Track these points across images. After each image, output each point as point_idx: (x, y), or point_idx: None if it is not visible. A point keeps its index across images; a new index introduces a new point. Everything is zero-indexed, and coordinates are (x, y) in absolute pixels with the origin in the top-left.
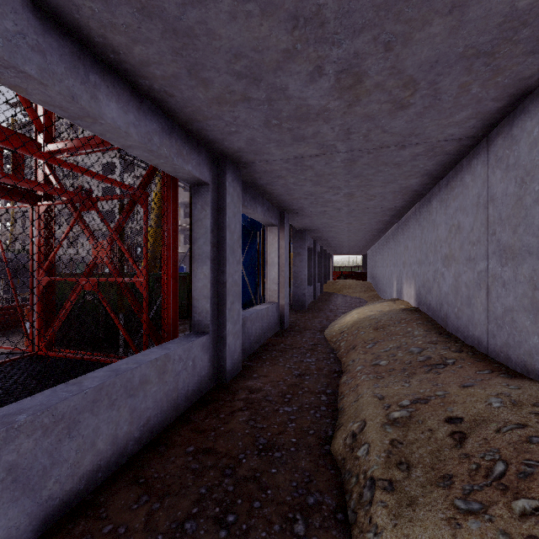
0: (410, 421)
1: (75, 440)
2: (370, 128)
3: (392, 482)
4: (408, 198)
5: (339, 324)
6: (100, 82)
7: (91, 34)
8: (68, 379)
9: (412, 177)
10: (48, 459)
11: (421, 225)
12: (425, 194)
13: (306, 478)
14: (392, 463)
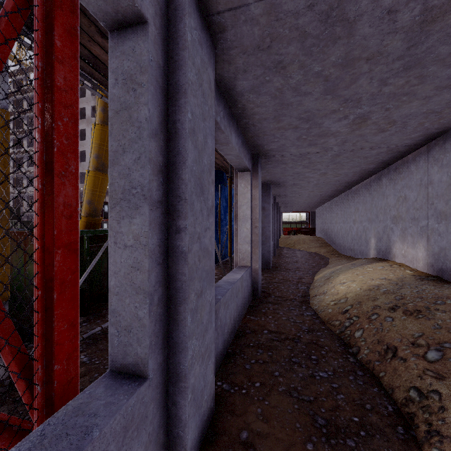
0: None
1: None
2: None
3: None
4: (434, 128)
5: (332, 295)
6: None
7: None
8: None
9: None
10: None
11: (450, 165)
12: None
13: None
14: None
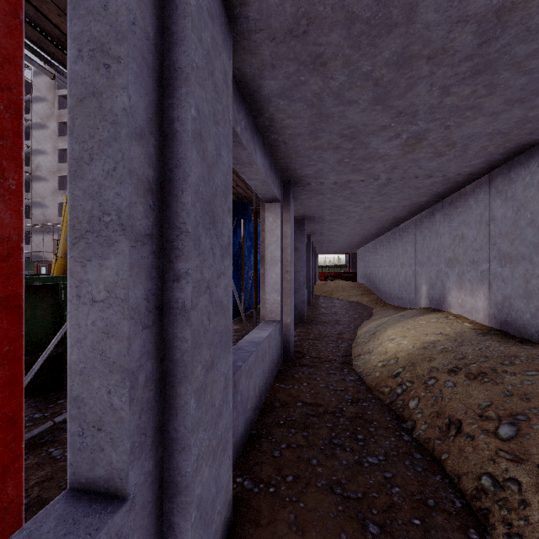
0: None
1: None
2: None
3: None
4: (499, 153)
5: (379, 355)
6: None
7: None
8: None
9: None
10: None
11: (516, 198)
12: (536, 145)
13: None
14: None
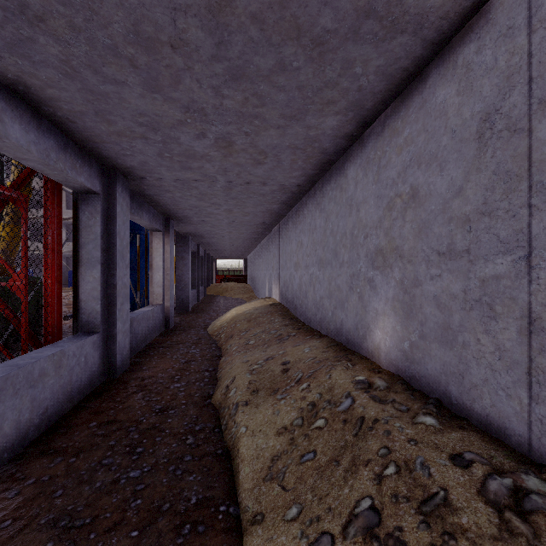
0: (262, 369)
1: None
2: (240, 170)
3: (248, 401)
4: (273, 217)
5: (221, 320)
6: (6, 106)
7: (6, 72)
8: None
9: (274, 203)
10: None
11: (283, 238)
12: (285, 216)
13: (194, 419)
14: (249, 392)
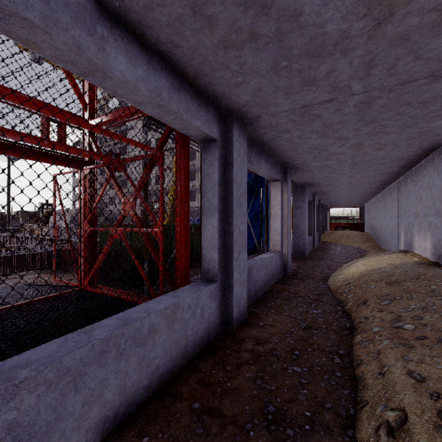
0: None
1: (81, 393)
2: (398, 56)
3: None
4: (425, 144)
5: (344, 275)
6: (108, 34)
7: None
8: (98, 315)
9: (438, 117)
10: (52, 414)
11: None
12: None
13: None
14: None
